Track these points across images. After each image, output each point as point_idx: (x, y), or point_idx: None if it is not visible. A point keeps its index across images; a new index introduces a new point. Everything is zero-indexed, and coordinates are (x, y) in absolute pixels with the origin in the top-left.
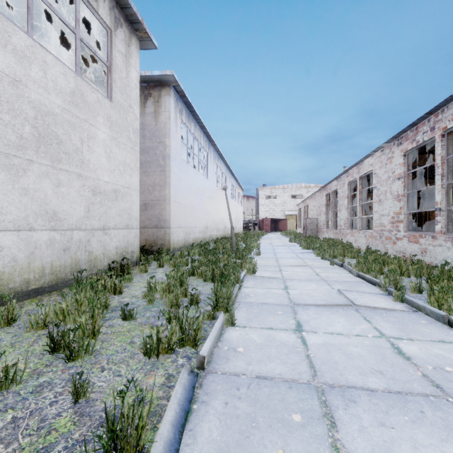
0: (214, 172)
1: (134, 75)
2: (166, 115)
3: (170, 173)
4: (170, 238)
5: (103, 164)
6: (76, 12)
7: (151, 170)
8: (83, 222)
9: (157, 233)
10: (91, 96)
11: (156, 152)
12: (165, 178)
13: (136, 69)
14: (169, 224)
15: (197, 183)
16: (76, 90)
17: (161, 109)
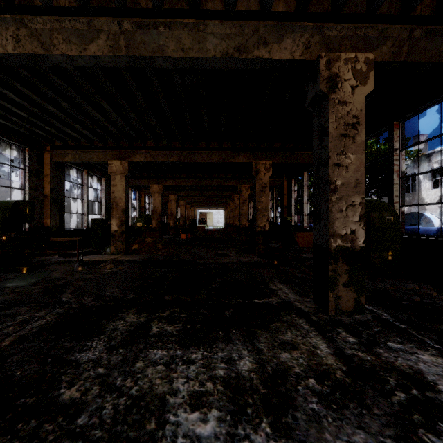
0: None
1: None
2: None
3: None
4: None
5: None
6: None
7: None
8: None
9: None
10: None
11: None
12: None
13: None
14: None
15: (4, 188)
16: None
17: None
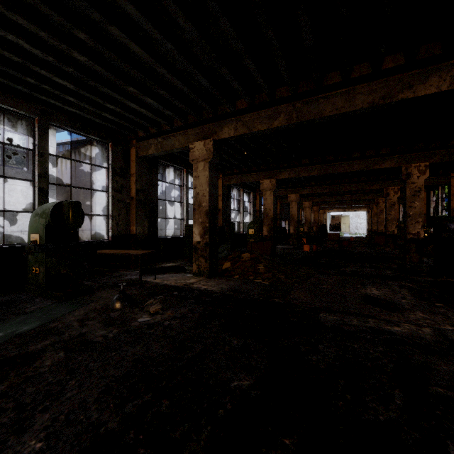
0: (176, 186)
1: (51, 150)
2: (94, 161)
3: (95, 196)
4: (96, 236)
5: (21, 201)
6: (2, 138)
7: (88, 195)
8: (6, 228)
9: (90, 233)
10: (12, 172)
11: (90, 184)
12: (93, 200)
13: (53, 146)
14: (95, 228)
15: None
16: (0, 172)
17: (92, 157)
